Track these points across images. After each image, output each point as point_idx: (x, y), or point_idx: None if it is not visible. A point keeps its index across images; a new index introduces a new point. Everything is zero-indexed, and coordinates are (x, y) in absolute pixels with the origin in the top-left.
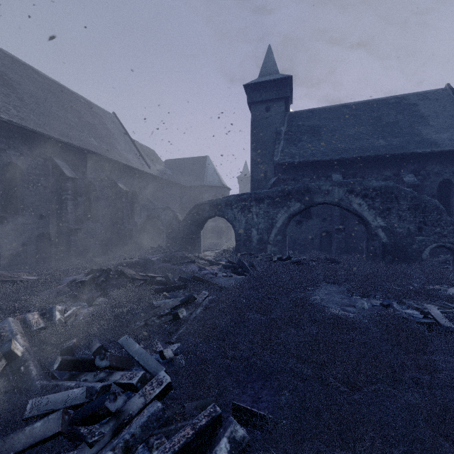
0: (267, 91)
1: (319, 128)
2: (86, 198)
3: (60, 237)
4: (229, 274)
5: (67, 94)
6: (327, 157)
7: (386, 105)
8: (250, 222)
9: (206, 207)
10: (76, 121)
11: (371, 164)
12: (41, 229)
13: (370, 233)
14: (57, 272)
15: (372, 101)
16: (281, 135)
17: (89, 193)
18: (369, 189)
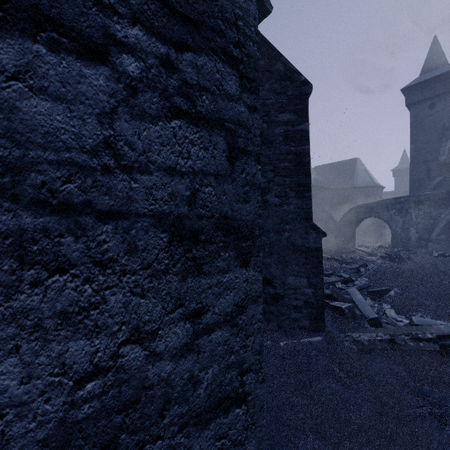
0: (431, 88)
1: None
2: None
3: None
4: (386, 262)
5: None
6: None
7: None
8: (408, 222)
9: (361, 210)
10: None
11: None
12: None
13: None
14: None
15: None
16: (449, 131)
17: None
18: None
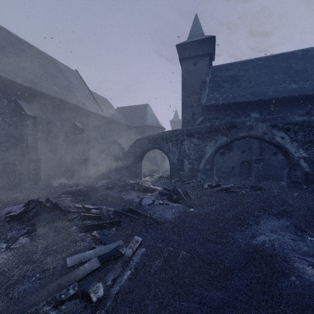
0: (195, 49)
1: (238, 76)
2: (49, 134)
3: (22, 166)
4: (165, 201)
5: (36, 53)
6: (246, 99)
7: (294, 56)
8: (182, 153)
9: (145, 141)
10: (42, 73)
11: (285, 104)
12: (6, 159)
13: (293, 163)
14: (4, 200)
15: (281, 54)
16: (206, 84)
17: (51, 130)
18: (291, 124)
